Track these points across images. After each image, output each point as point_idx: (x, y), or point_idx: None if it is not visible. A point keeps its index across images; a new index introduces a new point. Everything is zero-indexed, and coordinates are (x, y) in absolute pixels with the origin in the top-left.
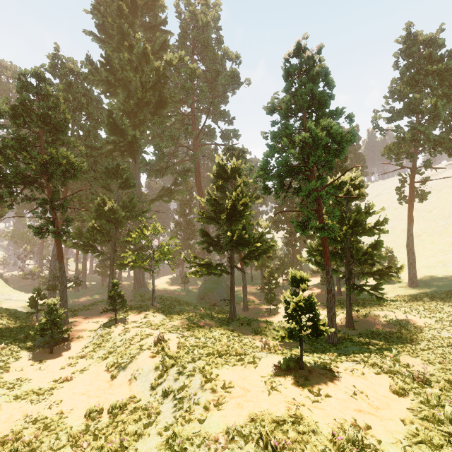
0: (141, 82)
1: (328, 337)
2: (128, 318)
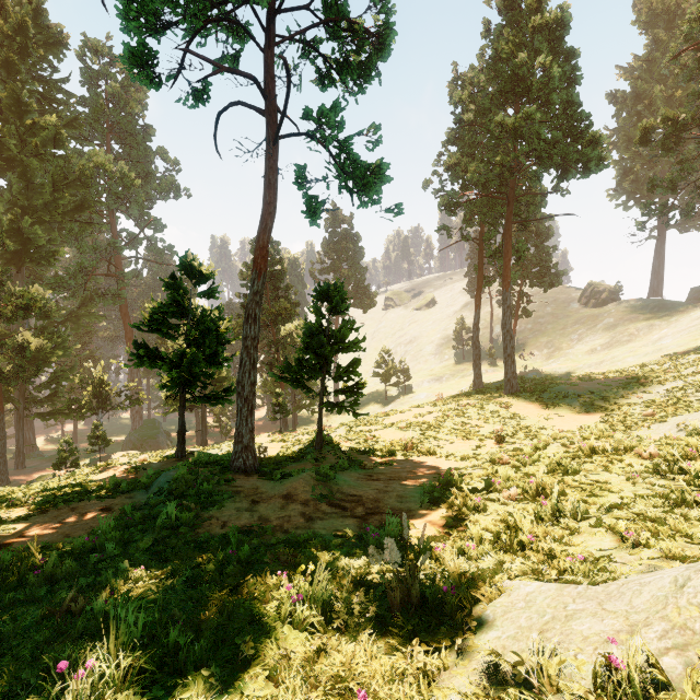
0: (54, 177)
1: None
2: (107, 458)
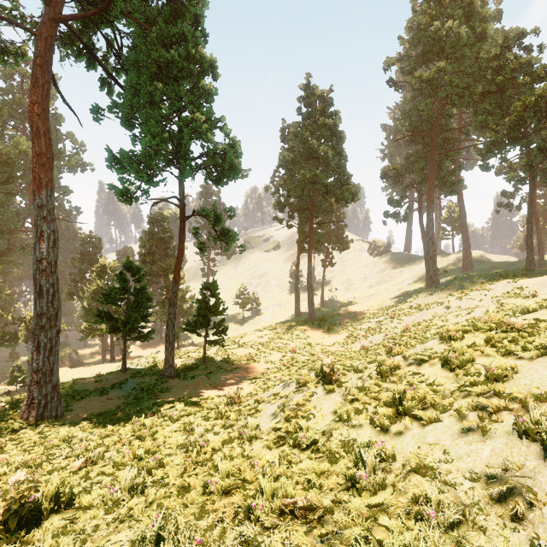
0: None
1: None
2: None
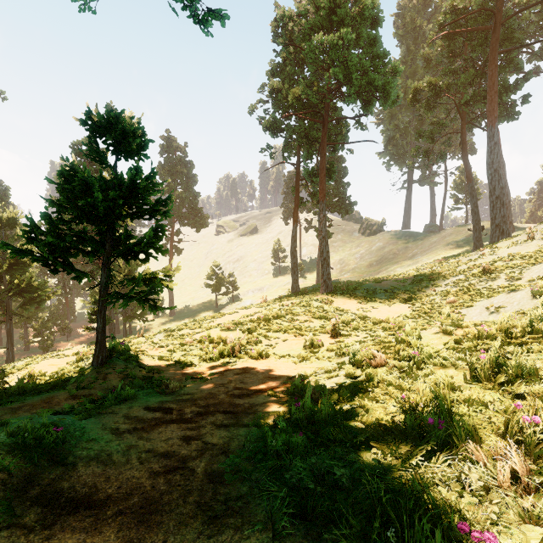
0: None
1: None
2: None
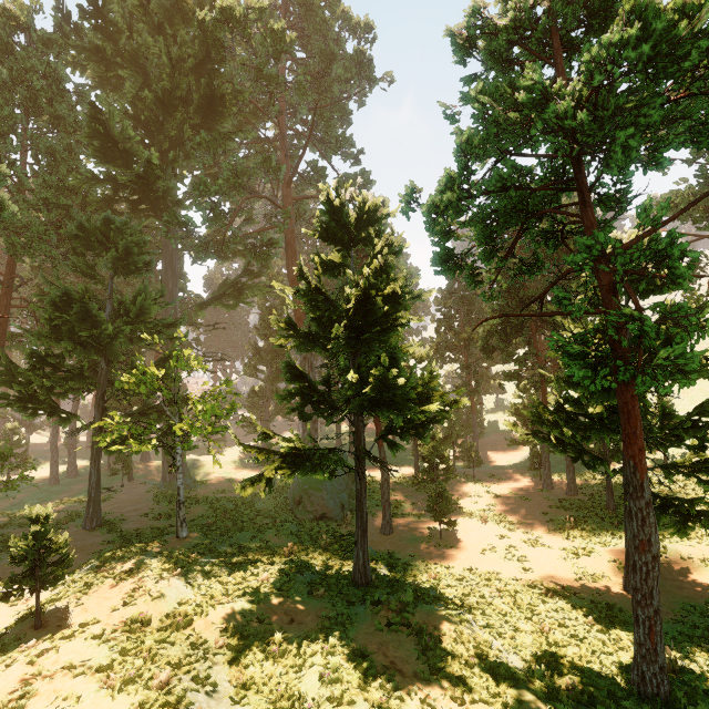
0: (170, 56)
1: (637, 676)
2: (82, 604)
